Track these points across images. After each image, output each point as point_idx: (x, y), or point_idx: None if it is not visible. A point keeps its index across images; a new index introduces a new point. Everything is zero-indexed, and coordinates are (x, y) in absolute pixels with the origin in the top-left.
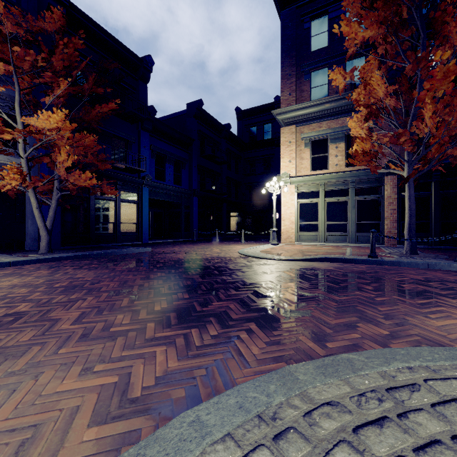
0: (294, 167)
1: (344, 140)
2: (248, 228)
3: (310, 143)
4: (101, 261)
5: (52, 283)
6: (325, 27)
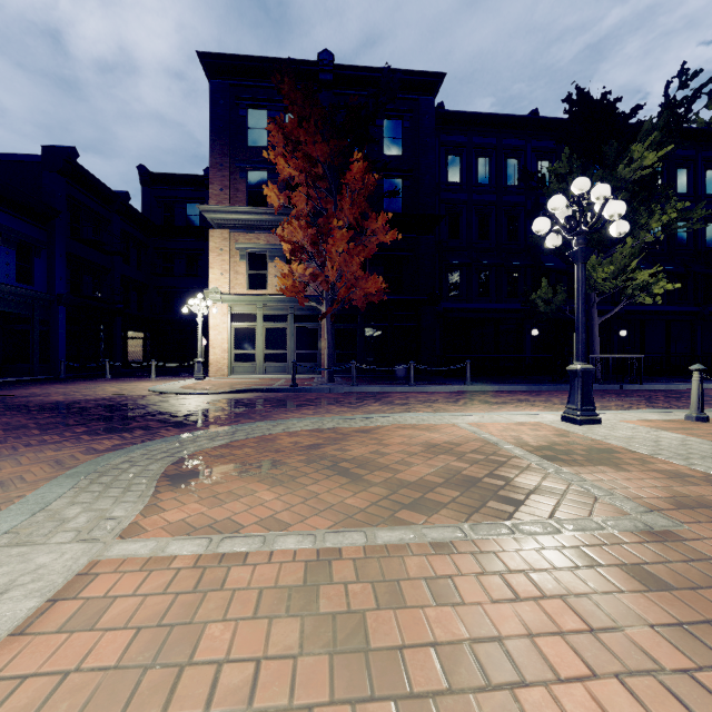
0: (227, 282)
1: (284, 260)
2: (162, 357)
3: (247, 256)
4: None
5: None
6: (264, 124)
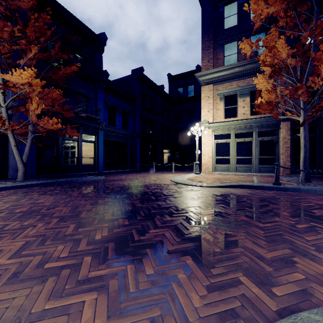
0: (212, 116)
1: (249, 95)
2: (177, 161)
3: (223, 98)
4: (63, 187)
5: (14, 208)
6: (235, 11)
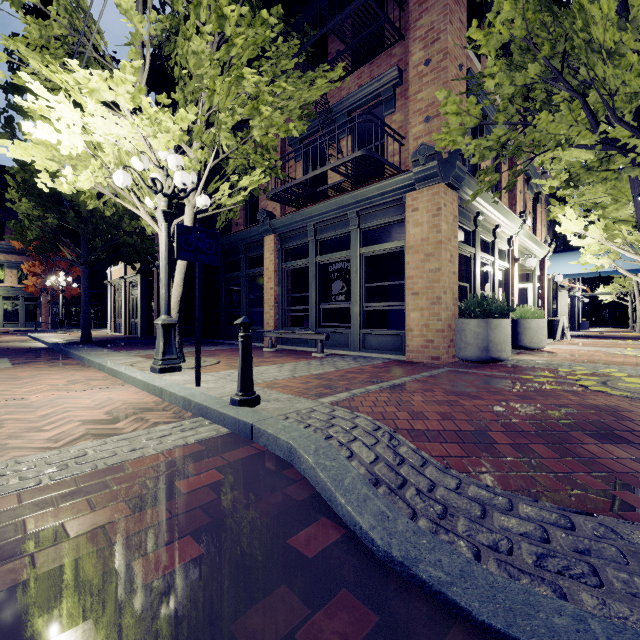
0: None
1: (17, 269)
2: None
3: None
4: None
5: None
6: (3, 196)
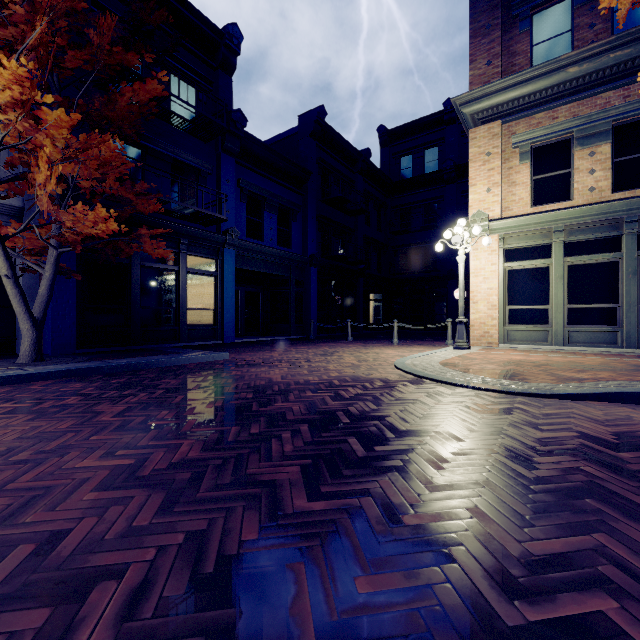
0: (497, 201)
1: (611, 137)
2: (399, 319)
3: (530, 153)
4: (104, 385)
5: None
6: None
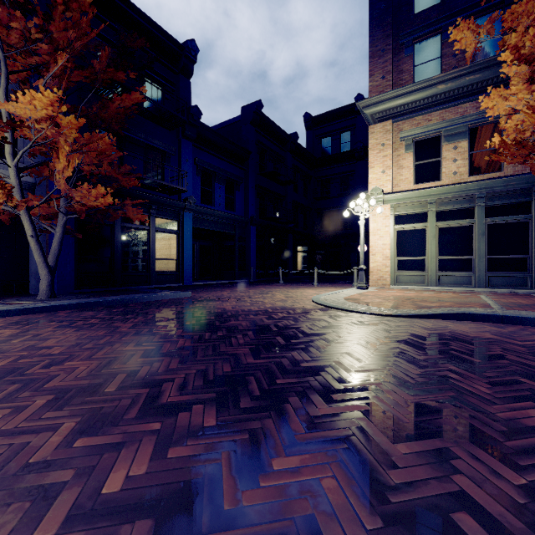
0: (389, 179)
1: (467, 136)
2: (320, 267)
3: (413, 145)
4: (110, 313)
5: None
6: None
